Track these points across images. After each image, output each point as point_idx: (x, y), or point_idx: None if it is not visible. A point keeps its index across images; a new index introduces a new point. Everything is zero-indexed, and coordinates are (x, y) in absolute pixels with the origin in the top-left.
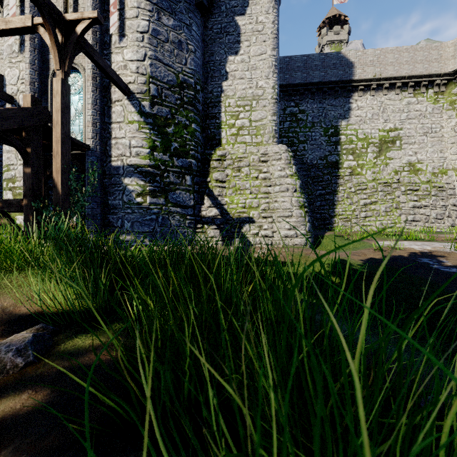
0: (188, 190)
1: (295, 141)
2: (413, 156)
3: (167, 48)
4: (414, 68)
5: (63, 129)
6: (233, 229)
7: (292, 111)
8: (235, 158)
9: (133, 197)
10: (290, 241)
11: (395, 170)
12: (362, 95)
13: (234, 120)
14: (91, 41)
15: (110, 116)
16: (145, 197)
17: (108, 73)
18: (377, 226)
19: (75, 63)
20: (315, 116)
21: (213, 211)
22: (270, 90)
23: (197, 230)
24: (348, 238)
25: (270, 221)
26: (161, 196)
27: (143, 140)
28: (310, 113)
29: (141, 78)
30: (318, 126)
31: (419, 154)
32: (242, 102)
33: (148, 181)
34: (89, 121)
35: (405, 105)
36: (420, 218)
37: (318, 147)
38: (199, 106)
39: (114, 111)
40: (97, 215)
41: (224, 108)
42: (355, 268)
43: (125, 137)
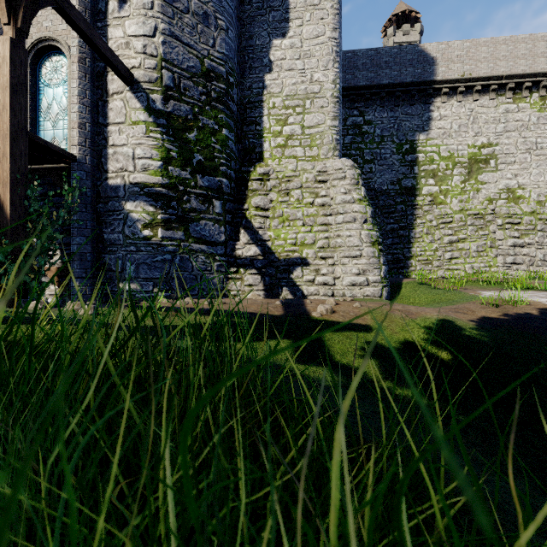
0: (218, 220)
1: (359, 160)
2: (512, 179)
3: (187, 22)
4: (514, 65)
5: (15, 118)
6: (279, 274)
7: (355, 121)
8: (283, 178)
9: (139, 229)
10: (359, 291)
11: (489, 197)
12: (446, 100)
13: (281, 126)
14: (78, 6)
15: (106, 114)
16: (155, 229)
17: (97, 46)
18: (466, 271)
19: (56, 40)
20: (386, 127)
21: (251, 249)
22: (330, 85)
23: (230, 276)
24: (434, 287)
25: (331, 263)
26: (178, 228)
27: (152, 148)
28: (378, 125)
29: (149, 60)
30: (389, 141)
31: (520, 177)
32: (291, 102)
33: (160, 207)
34: (75, 120)
35: (503, 113)
36: (523, 259)
37: (388, 168)
38: (233, 106)
39: (112, 108)
40: (86, 254)
41: (267, 110)
42: (471, 335)
43: (127, 144)
